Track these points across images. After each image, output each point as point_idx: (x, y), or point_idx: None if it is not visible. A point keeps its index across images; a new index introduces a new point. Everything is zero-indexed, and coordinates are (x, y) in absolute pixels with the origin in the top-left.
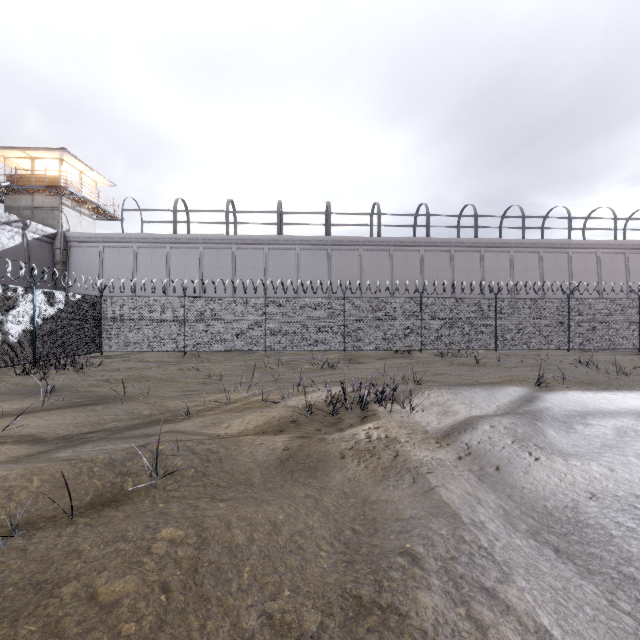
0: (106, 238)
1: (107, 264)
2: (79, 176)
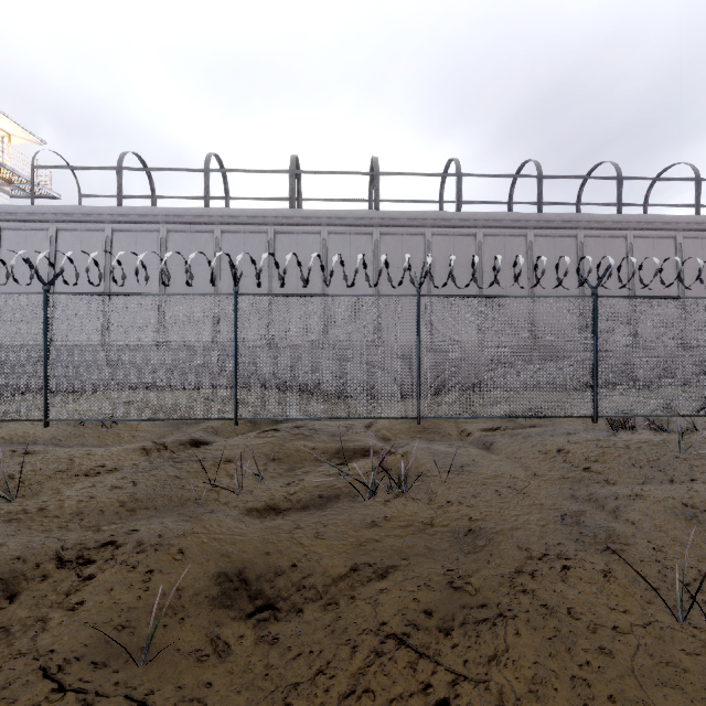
0: (4, 214)
1: (6, 257)
2: None
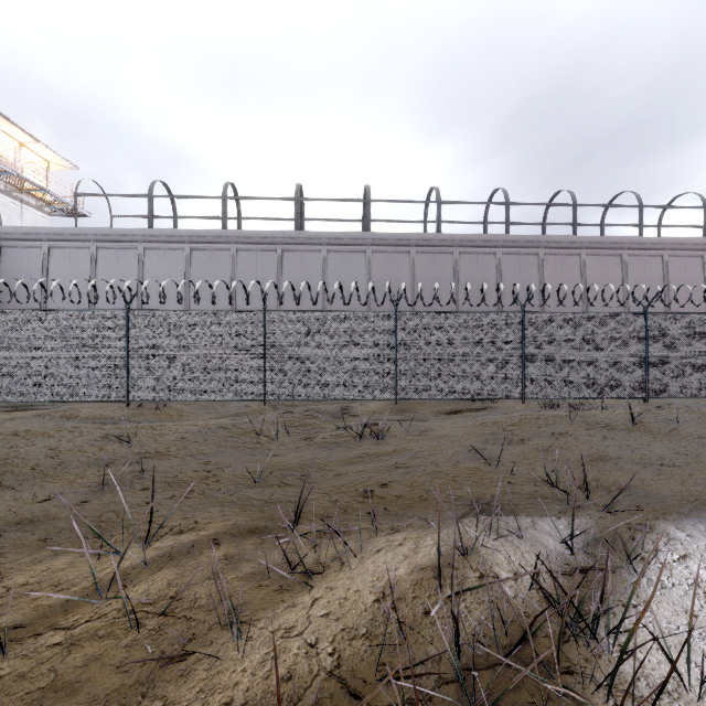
0: (52, 234)
1: (54, 271)
2: (19, 150)
